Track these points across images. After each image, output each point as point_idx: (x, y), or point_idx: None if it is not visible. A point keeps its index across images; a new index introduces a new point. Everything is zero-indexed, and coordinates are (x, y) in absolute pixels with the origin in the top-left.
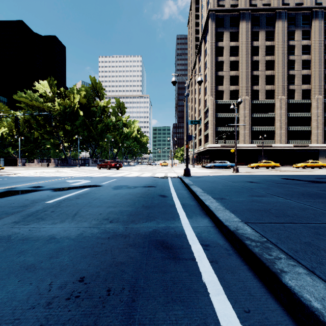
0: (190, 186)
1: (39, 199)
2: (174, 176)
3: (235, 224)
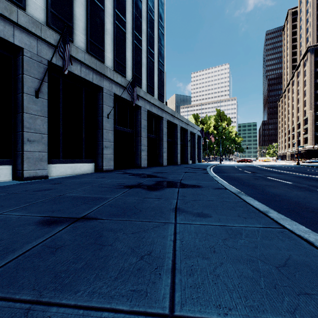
0: (302, 165)
1: (274, 165)
2: (292, 164)
3: (310, 165)
